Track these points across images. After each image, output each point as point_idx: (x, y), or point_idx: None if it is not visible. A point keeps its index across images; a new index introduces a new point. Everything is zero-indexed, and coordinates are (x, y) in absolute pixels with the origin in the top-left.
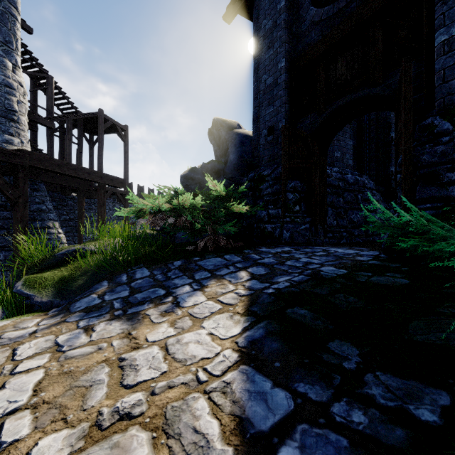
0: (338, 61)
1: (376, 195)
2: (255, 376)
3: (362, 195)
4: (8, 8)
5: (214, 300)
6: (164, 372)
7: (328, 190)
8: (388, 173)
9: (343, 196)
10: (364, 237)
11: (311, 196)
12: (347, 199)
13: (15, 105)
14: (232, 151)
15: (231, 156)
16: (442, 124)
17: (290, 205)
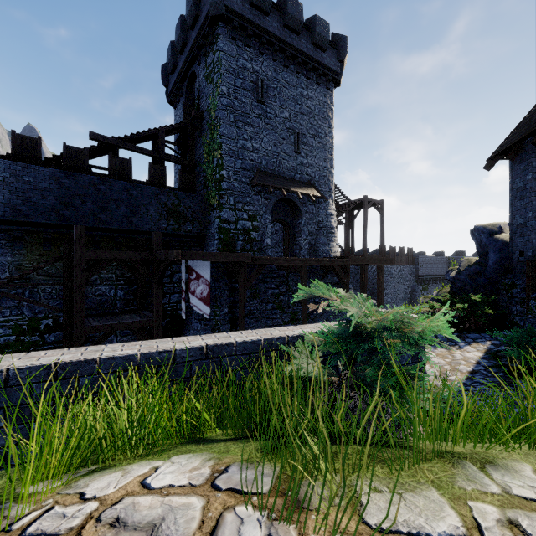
0: None
1: None
2: (482, 359)
3: None
4: (330, 170)
5: (474, 349)
6: (462, 357)
7: None
8: None
9: None
10: None
11: None
12: None
13: (334, 224)
14: (491, 258)
15: (490, 262)
16: None
17: (532, 307)
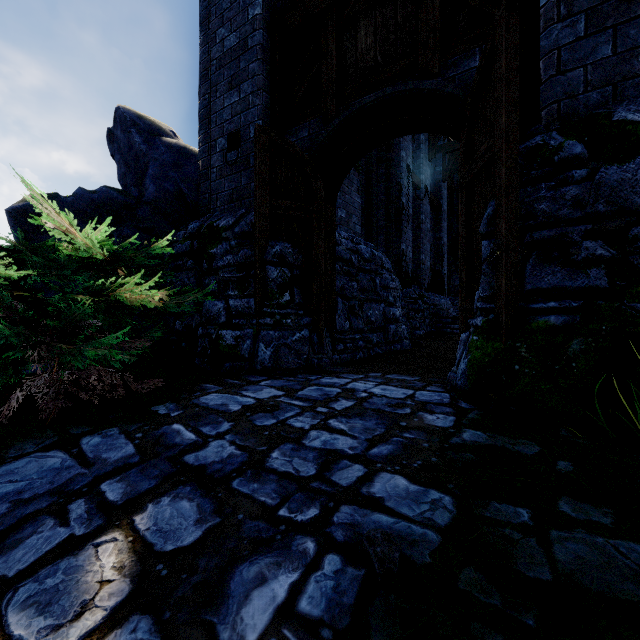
0: (360, 25)
1: (395, 280)
2: None
3: (380, 279)
4: None
5: None
6: None
7: (337, 267)
8: (399, 251)
9: (357, 279)
10: (384, 346)
11: (312, 275)
12: (362, 284)
13: None
14: (155, 175)
15: (151, 184)
16: (569, 144)
17: (273, 292)
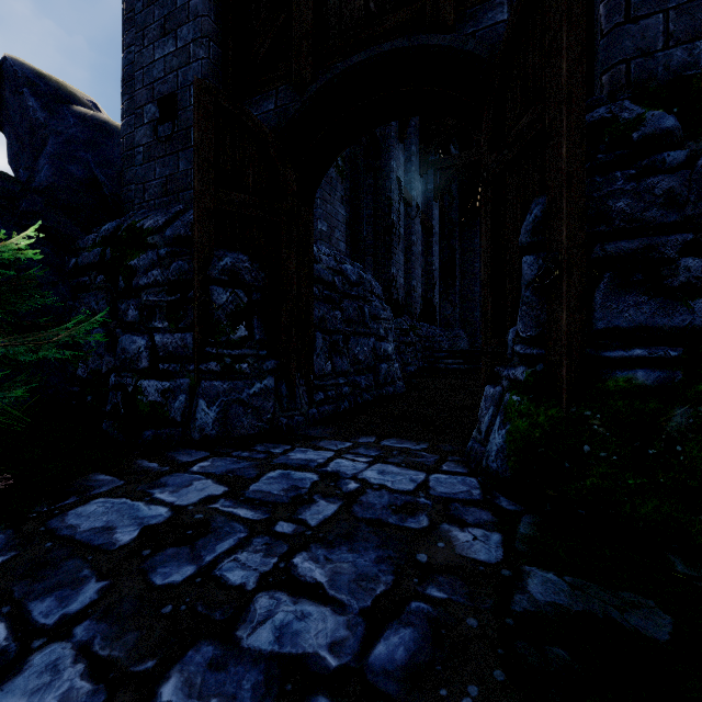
0: None
1: (387, 309)
2: None
3: (369, 307)
4: None
5: None
6: None
7: (315, 291)
8: (388, 276)
9: (341, 307)
10: (374, 390)
11: (280, 301)
12: (348, 314)
13: None
14: (55, 154)
15: (45, 165)
16: (655, 115)
17: (220, 324)
